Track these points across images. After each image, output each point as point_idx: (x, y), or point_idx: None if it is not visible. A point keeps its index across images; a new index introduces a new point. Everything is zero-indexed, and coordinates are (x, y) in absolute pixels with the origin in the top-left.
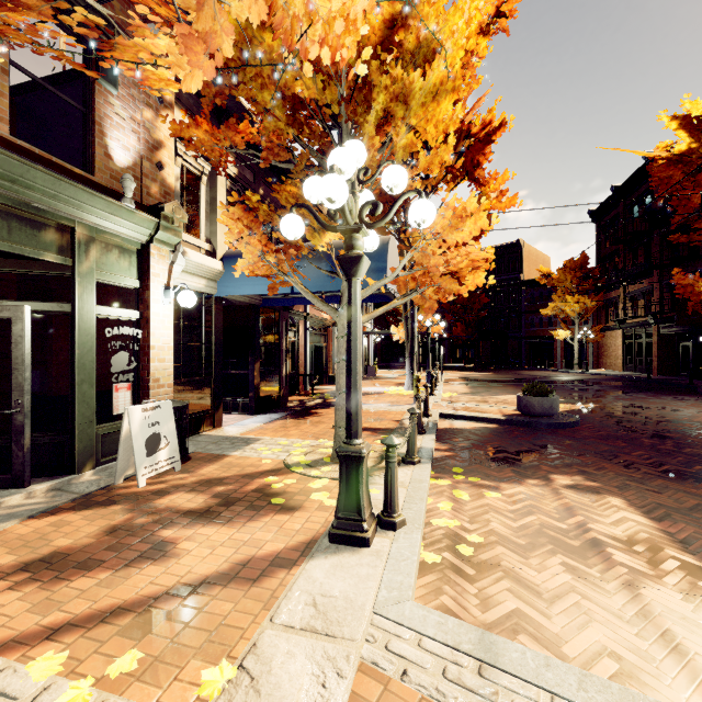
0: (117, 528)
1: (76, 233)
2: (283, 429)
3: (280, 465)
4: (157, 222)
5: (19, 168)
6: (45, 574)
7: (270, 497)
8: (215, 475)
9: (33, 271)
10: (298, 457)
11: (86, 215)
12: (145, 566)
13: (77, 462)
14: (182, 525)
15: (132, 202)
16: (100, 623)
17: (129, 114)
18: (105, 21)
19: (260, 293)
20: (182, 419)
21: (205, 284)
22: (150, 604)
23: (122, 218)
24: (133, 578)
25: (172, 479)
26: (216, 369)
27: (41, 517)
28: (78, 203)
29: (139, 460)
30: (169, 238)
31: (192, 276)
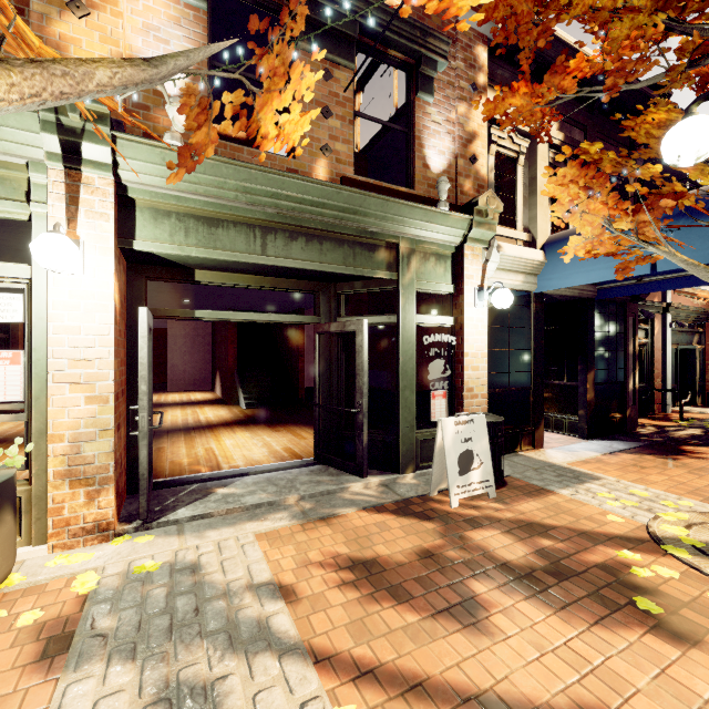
0: (428, 553)
1: (400, 248)
2: (635, 469)
3: (639, 532)
4: (470, 219)
5: (358, 200)
6: (365, 583)
7: (629, 589)
8: (537, 517)
9: (371, 289)
10: (675, 529)
11: (407, 229)
12: (452, 628)
13: (400, 463)
14: (497, 583)
15: (446, 204)
16: (401, 693)
17: (444, 117)
18: (423, 32)
19: (597, 281)
20: (496, 437)
21: (522, 280)
22: (456, 704)
23: (437, 224)
24: (438, 641)
25: (485, 507)
26: (535, 378)
27: (371, 511)
28: (401, 219)
29: (452, 477)
30: (482, 234)
31: (507, 273)
